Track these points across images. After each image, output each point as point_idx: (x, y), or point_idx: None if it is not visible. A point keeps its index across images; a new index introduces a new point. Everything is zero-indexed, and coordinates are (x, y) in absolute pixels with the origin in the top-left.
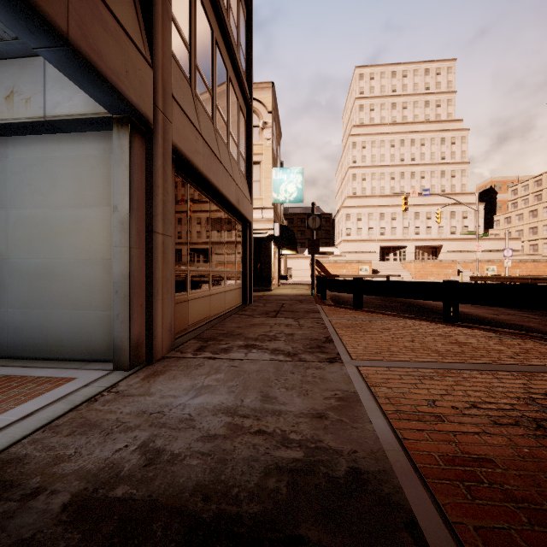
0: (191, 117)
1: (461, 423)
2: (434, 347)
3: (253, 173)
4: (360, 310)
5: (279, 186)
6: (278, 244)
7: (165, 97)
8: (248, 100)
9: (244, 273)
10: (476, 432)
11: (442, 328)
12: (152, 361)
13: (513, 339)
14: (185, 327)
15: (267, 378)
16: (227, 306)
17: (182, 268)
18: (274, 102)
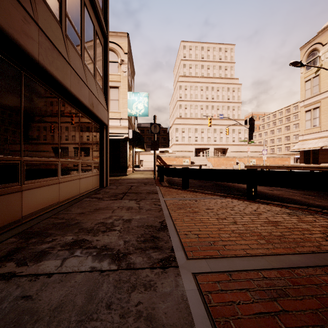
0: None
1: None
2: (256, 230)
3: (114, 94)
4: (187, 190)
5: (132, 104)
6: (131, 143)
7: None
8: (104, 31)
9: (101, 164)
10: None
11: (249, 206)
12: None
13: (306, 215)
14: (17, 219)
15: None
16: (83, 190)
17: (10, 158)
18: (129, 48)
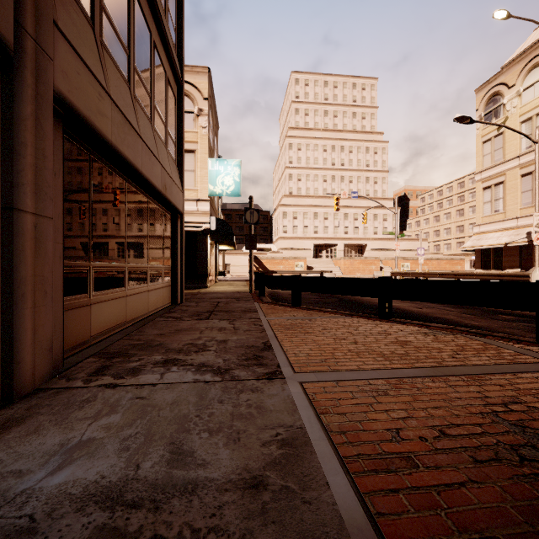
0: (92, 66)
1: (438, 467)
2: (378, 349)
3: (187, 162)
4: (298, 308)
5: (215, 178)
6: (214, 238)
7: (40, 20)
8: (178, 76)
9: (174, 270)
10: (461, 483)
11: (380, 325)
12: (12, 399)
13: (445, 335)
14: (86, 339)
15: (184, 414)
16: (152, 307)
17: (80, 263)
18: (211, 90)
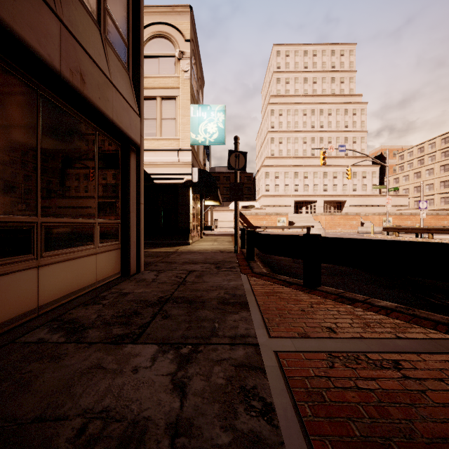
0: None
1: None
2: None
3: (168, 110)
4: (320, 293)
5: (197, 125)
6: (196, 191)
7: None
8: None
9: (125, 225)
10: None
11: None
12: None
13: None
14: None
15: None
16: (54, 295)
17: None
18: (194, 35)
